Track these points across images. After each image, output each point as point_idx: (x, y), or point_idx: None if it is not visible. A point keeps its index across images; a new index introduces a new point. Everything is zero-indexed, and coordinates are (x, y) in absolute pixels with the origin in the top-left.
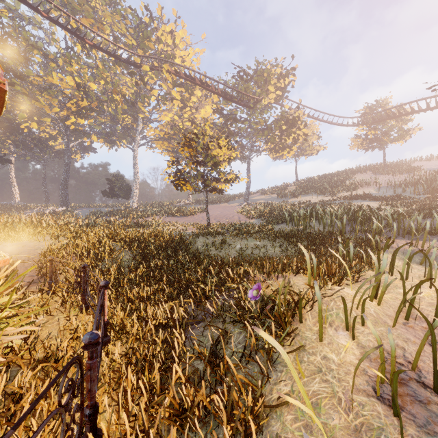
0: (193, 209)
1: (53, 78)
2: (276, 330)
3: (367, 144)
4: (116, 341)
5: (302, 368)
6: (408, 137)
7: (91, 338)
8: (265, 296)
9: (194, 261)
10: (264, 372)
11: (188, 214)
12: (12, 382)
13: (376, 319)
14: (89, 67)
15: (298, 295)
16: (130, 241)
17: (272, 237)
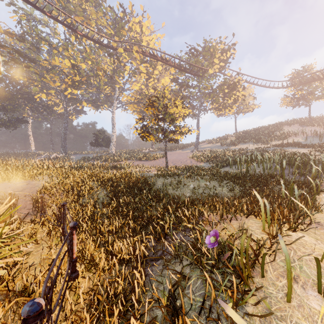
0: (155, 155)
1: (55, 61)
2: (236, 281)
3: (294, 102)
4: (86, 272)
5: None
6: None
7: (30, 311)
8: (221, 241)
9: (155, 199)
10: None
11: (152, 159)
12: None
13: None
14: (81, 52)
15: (255, 242)
16: (105, 181)
17: (219, 179)
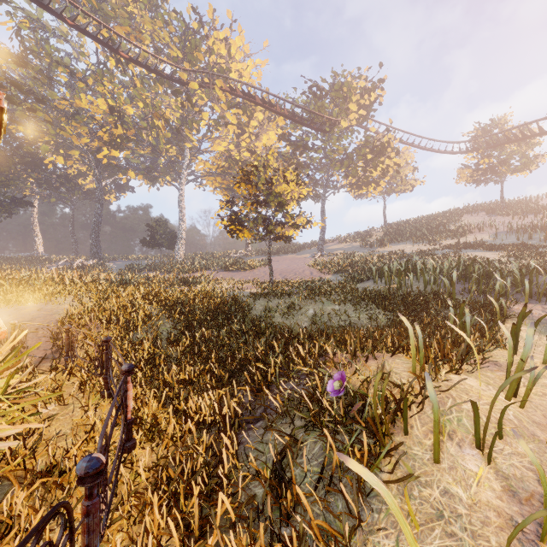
0: (252, 261)
1: (81, 101)
2: (369, 442)
3: (478, 177)
4: (146, 443)
5: (412, 509)
6: (534, 166)
7: (88, 467)
8: (351, 388)
9: (253, 331)
10: (352, 510)
11: (246, 268)
12: (0, 504)
13: (519, 429)
14: (126, 87)
15: (399, 388)
16: (171, 304)
17: (355, 300)
